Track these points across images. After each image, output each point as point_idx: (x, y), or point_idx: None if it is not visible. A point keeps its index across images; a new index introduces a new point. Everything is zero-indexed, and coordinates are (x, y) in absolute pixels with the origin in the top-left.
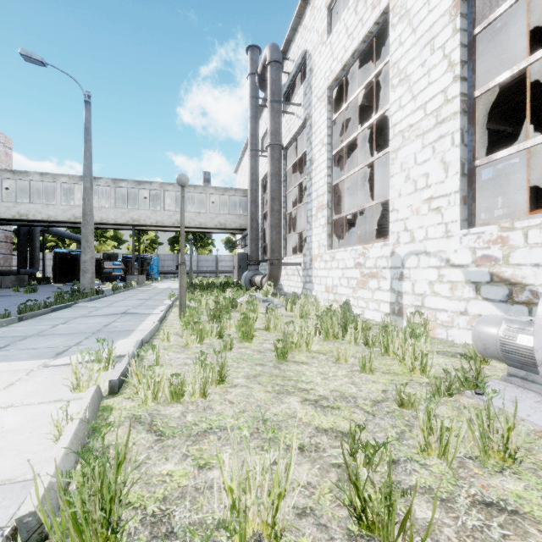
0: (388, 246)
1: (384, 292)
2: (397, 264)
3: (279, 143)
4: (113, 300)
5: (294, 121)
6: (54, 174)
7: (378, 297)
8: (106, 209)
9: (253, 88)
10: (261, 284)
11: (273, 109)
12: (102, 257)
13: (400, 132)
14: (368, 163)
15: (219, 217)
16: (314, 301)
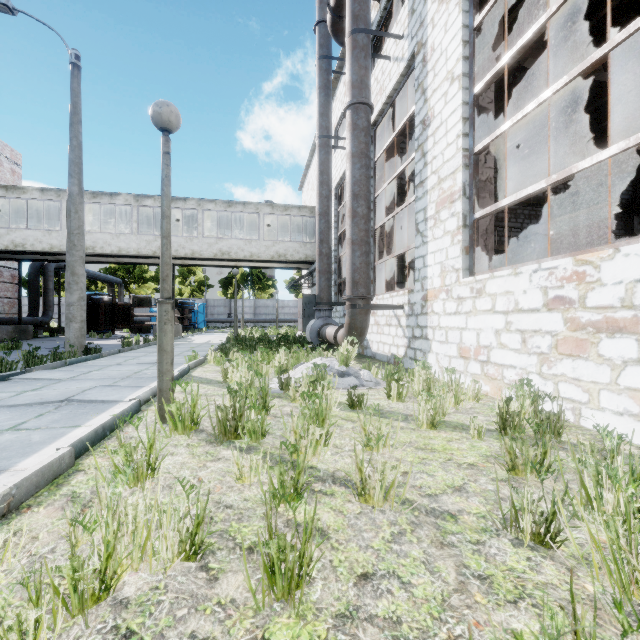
0: None
1: None
2: None
3: (367, 101)
4: (103, 364)
5: (389, 71)
6: (58, 189)
7: (639, 383)
8: (126, 236)
9: (323, 43)
10: (335, 340)
11: (355, 44)
12: (132, 302)
13: None
14: (588, 66)
15: (277, 245)
16: (449, 380)
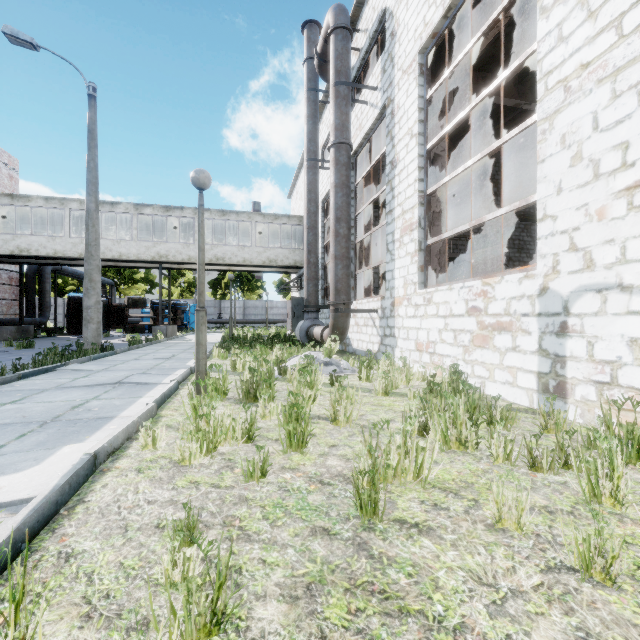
0: (533, 278)
1: (526, 355)
2: (554, 309)
3: (347, 141)
4: (122, 359)
5: (367, 113)
6: (62, 198)
7: (512, 363)
8: (126, 242)
9: (311, 77)
10: (321, 339)
11: (338, 94)
12: (127, 303)
13: (559, 83)
14: (491, 151)
15: (268, 251)
16: (403, 365)
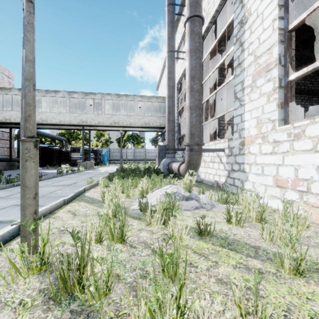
0: None
1: None
2: None
3: (200, 14)
4: None
5: None
6: None
7: None
8: (63, 114)
9: None
10: (178, 172)
11: None
12: (70, 150)
13: None
14: None
15: (144, 118)
16: (286, 210)
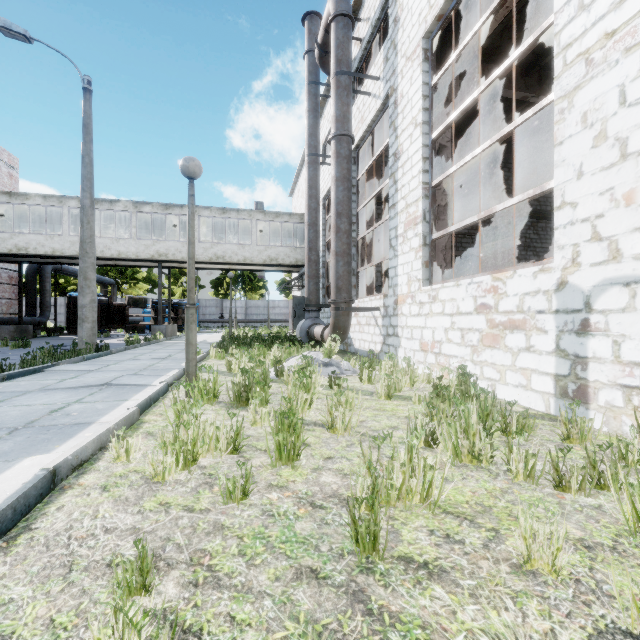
0: (550, 271)
1: (542, 356)
2: (573, 305)
3: (349, 133)
4: (116, 359)
5: (369, 105)
6: (60, 196)
7: (526, 364)
8: (125, 241)
9: (312, 70)
10: (322, 338)
11: (339, 85)
12: (127, 303)
13: (580, 56)
14: (502, 136)
15: (269, 250)
16: (407, 366)
